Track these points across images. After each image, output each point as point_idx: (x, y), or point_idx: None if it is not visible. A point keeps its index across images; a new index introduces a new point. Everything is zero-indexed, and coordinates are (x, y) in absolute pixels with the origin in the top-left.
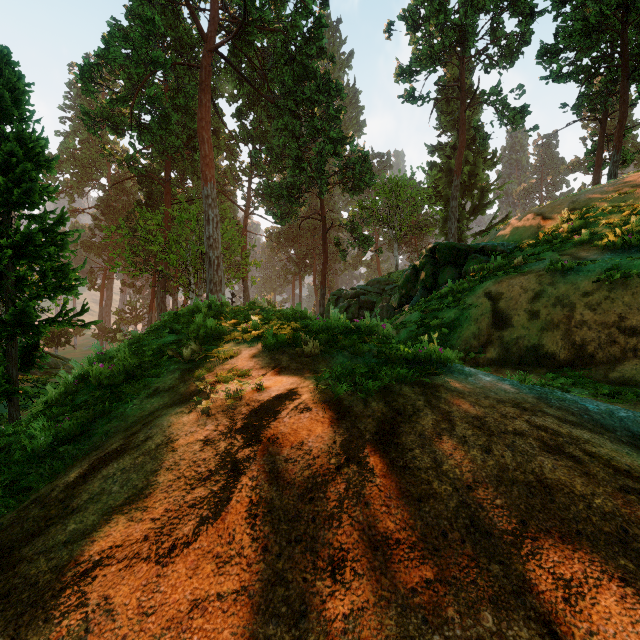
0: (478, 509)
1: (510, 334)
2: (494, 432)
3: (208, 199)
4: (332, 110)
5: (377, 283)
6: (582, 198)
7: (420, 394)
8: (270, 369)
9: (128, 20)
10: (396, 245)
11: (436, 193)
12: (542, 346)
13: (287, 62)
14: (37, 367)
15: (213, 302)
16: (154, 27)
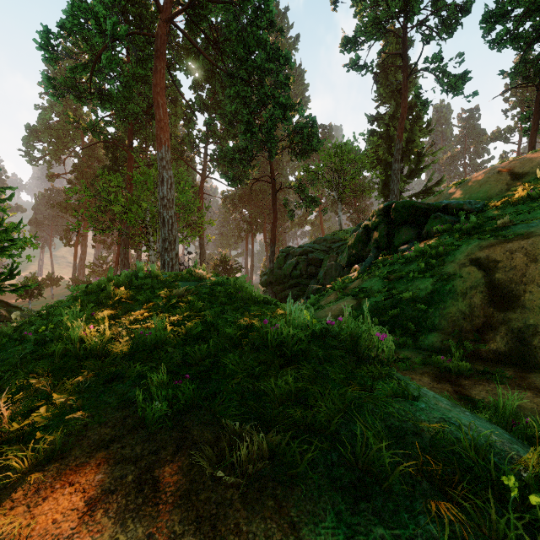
0: None
1: (522, 318)
2: None
3: (162, 161)
4: (281, 77)
5: (323, 241)
6: None
7: None
8: None
9: None
10: (340, 206)
11: (375, 159)
12: None
13: (239, 33)
14: (2, 321)
15: (139, 271)
16: None
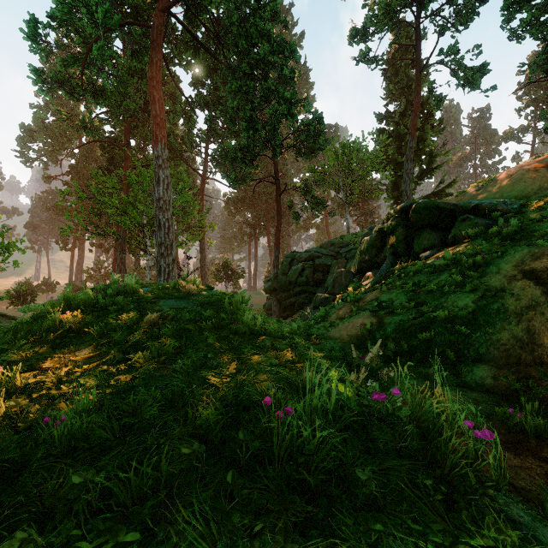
0: None
1: None
2: None
3: (158, 159)
4: (286, 70)
5: (331, 245)
6: None
7: None
8: None
9: None
10: (347, 208)
11: (384, 159)
12: None
13: (241, 24)
14: None
15: (112, 285)
16: None
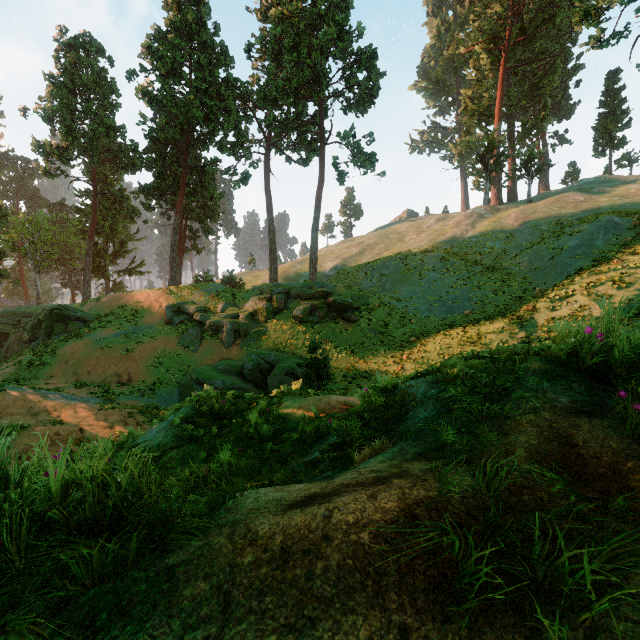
0: (3, 407)
1: (69, 368)
2: (13, 398)
3: None
4: None
5: (13, 315)
6: (129, 298)
7: None
8: None
9: None
10: (38, 276)
11: (84, 231)
12: (78, 372)
13: None
14: None
15: None
16: None
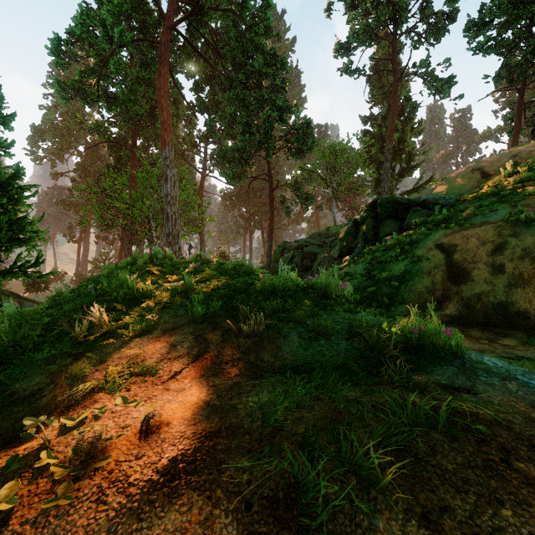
0: None
1: (470, 289)
2: None
3: (166, 160)
4: (278, 81)
5: (318, 236)
6: (523, 152)
7: (484, 469)
8: (189, 361)
9: (97, 3)
10: (334, 203)
11: (369, 158)
12: (512, 304)
13: (238, 39)
14: None
15: (157, 254)
16: (118, 5)
